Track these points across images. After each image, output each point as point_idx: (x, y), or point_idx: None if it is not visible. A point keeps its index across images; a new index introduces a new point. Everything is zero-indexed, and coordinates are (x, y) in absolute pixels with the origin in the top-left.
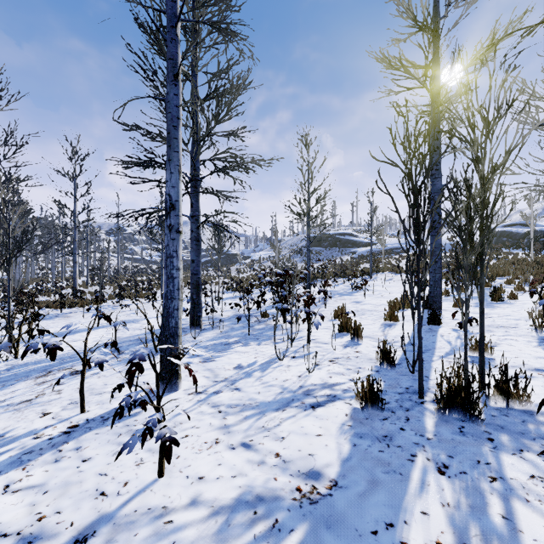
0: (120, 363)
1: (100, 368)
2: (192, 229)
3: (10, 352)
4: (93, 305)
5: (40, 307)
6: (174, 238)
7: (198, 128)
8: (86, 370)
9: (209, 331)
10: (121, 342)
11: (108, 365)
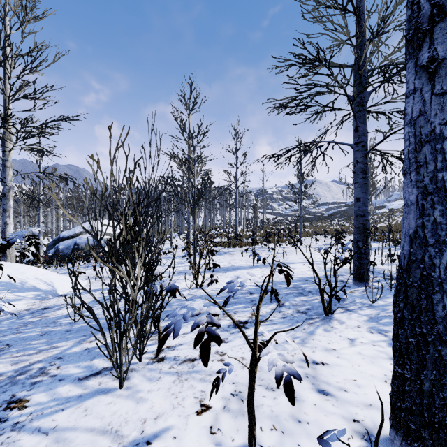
0: (284, 322)
1: (288, 393)
2: (356, 160)
3: (175, 297)
4: (247, 246)
5: (216, 245)
6: (444, 92)
7: (364, 29)
8: (248, 322)
9: (387, 293)
10: (276, 287)
11: (270, 321)
